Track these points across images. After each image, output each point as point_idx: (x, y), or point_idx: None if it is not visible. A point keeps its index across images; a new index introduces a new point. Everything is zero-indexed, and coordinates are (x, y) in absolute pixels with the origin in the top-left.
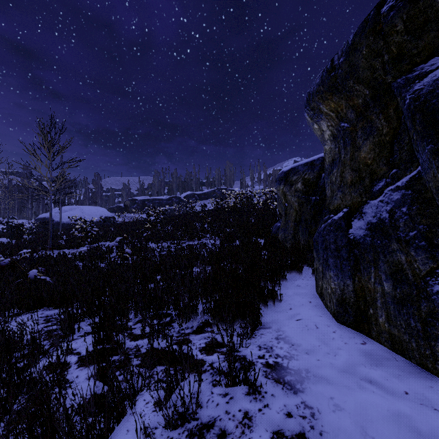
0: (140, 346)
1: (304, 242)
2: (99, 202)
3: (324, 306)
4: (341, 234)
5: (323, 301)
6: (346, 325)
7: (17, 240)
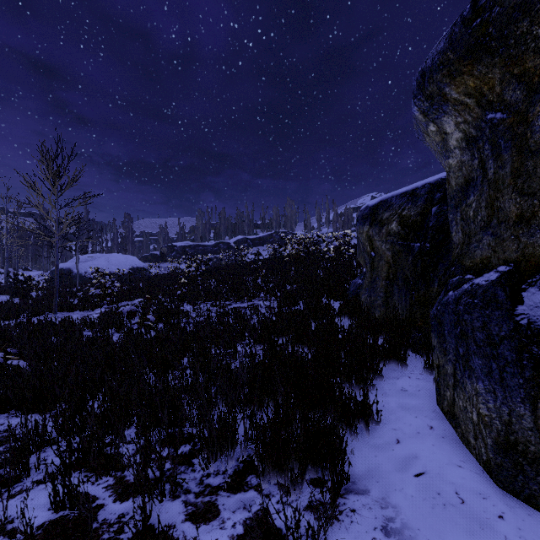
0: (128, 518)
1: (404, 311)
2: (130, 249)
3: (458, 439)
4: (499, 313)
5: (456, 429)
6: (521, 498)
7: (21, 298)
